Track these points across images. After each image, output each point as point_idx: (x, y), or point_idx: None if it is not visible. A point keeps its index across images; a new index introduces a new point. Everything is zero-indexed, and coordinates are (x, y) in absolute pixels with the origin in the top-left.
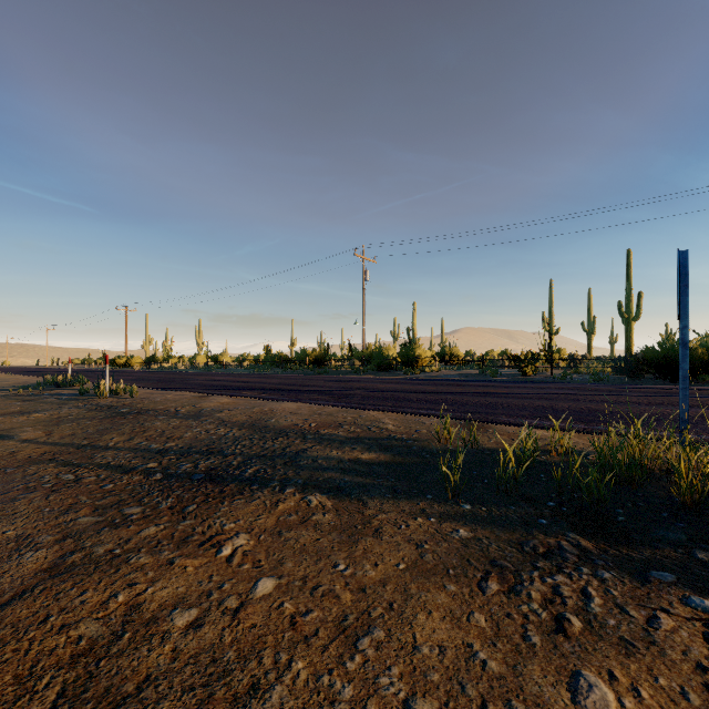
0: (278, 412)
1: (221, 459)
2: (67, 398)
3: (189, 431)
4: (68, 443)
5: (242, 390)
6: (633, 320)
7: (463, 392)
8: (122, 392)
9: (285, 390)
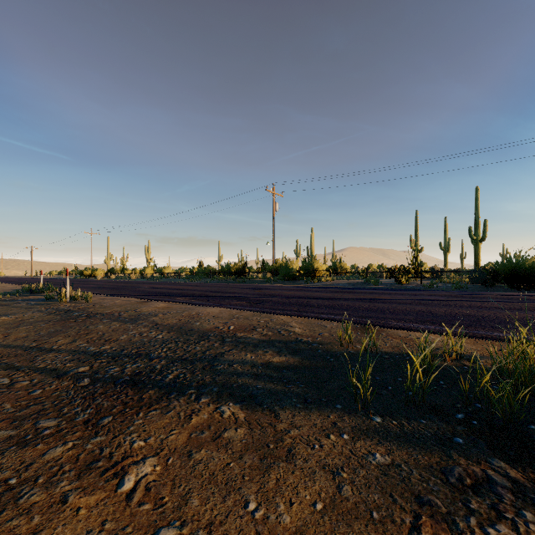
0: (203, 316)
1: (146, 362)
2: (34, 303)
3: (125, 334)
4: (18, 345)
5: (176, 296)
6: (480, 241)
7: (354, 298)
8: (79, 298)
9: (211, 296)
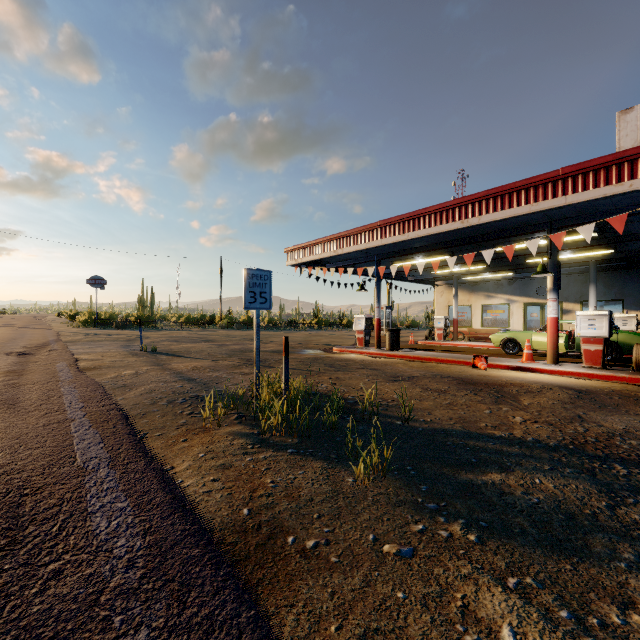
0: None
1: None
2: None
3: None
4: None
5: None
6: None
7: None
8: None
9: None
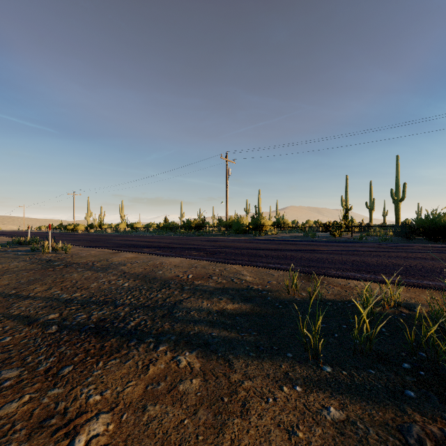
0: (166, 265)
1: (111, 309)
2: (21, 253)
3: (96, 282)
4: None
5: (143, 248)
6: (400, 201)
7: (296, 249)
8: (60, 249)
9: (173, 248)
